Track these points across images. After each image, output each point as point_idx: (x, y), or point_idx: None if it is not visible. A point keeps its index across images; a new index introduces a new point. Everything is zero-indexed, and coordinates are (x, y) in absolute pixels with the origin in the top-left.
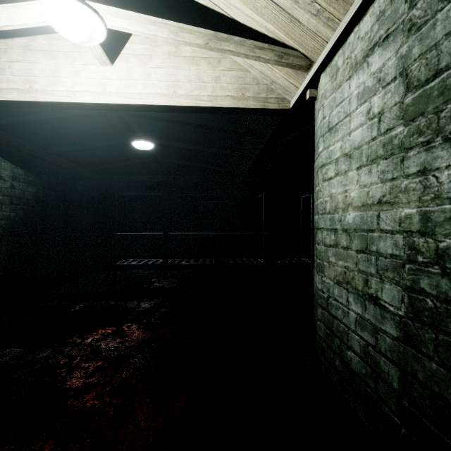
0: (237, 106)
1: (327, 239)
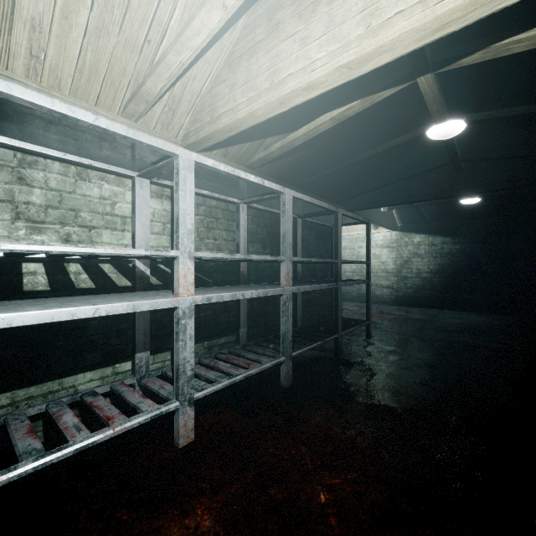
0: None
1: None
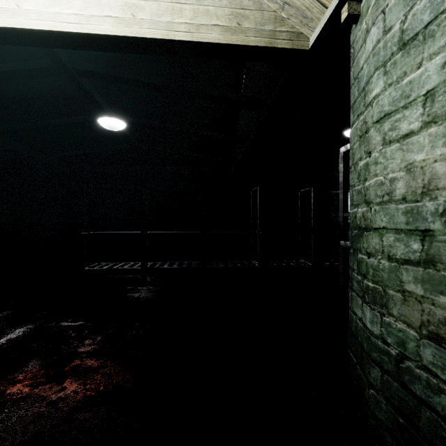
0: (231, 42)
1: (397, 248)
